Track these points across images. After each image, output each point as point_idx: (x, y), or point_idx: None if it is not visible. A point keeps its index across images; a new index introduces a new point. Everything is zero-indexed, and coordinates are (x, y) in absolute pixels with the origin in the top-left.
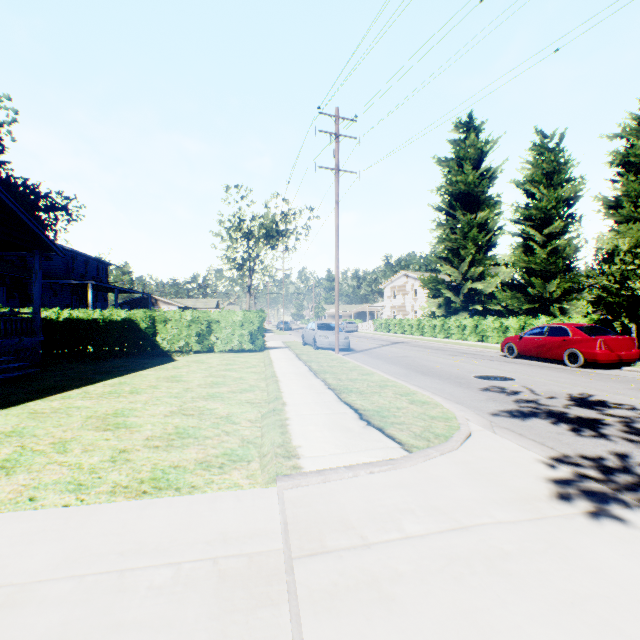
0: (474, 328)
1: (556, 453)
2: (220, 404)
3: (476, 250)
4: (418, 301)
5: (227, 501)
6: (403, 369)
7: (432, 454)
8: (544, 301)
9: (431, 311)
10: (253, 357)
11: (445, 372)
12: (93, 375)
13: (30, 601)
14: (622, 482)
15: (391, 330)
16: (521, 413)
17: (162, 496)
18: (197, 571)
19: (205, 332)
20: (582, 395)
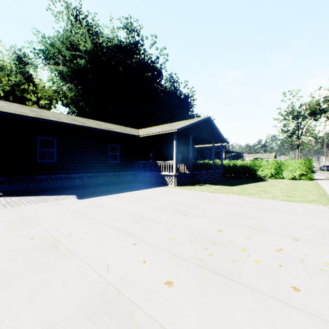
0: None
1: None
2: (298, 192)
3: None
4: None
5: (311, 205)
6: None
7: None
8: None
9: None
10: (306, 182)
11: None
12: (242, 182)
13: (278, 205)
14: None
15: None
16: None
17: (292, 202)
18: (308, 209)
19: (278, 170)
20: None
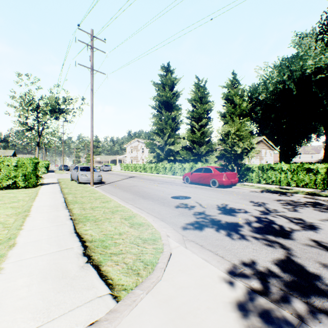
0: (170, 168)
1: (227, 263)
2: None
3: (171, 130)
4: (144, 154)
5: None
6: (132, 195)
7: (139, 297)
8: (199, 155)
9: (150, 159)
10: (24, 192)
11: (156, 195)
12: None
13: None
14: (274, 289)
15: (130, 169)
16: (199, 224)
17: None
18: None
19: None
20: (223, 205)
